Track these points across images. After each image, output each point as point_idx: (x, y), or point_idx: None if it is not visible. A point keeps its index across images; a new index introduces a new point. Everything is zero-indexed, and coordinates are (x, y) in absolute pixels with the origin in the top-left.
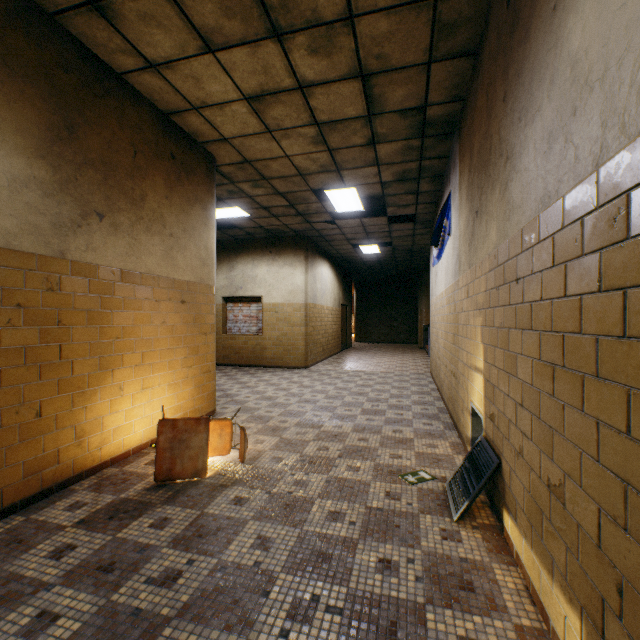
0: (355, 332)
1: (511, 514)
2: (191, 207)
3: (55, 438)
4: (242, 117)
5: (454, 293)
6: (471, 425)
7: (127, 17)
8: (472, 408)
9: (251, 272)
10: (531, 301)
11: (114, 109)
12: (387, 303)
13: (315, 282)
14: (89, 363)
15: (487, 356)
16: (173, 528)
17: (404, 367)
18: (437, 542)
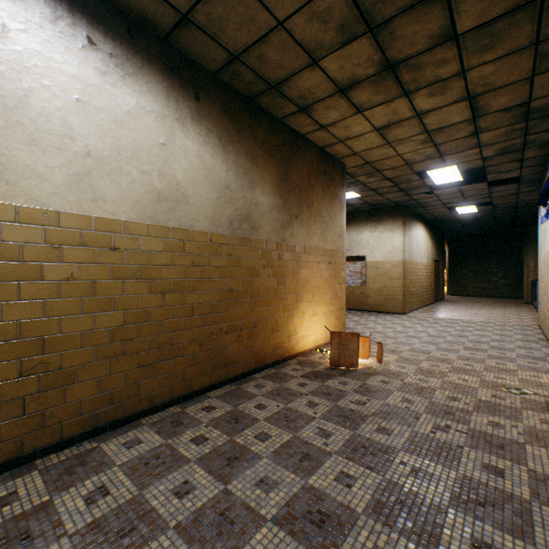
0: (447, 286)
1: None
2: (333, 202)
3: (281, 335)
4: (370, 139)
5: None
6: None
7: (317, 110)
8: None
9: (356, 237)
10: None
11: (301, 156)
12: (484, 258)
13: (411, 242)
14: (292, 298)
15: None
16: (351, 386)
17: (506, 319)
18: (536, 423)
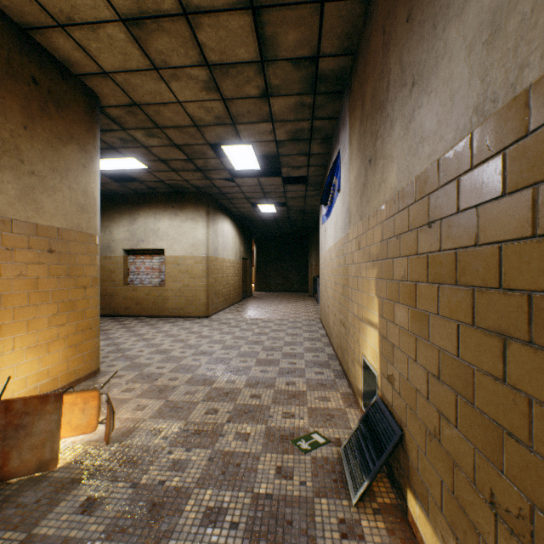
0: (255, 282)
1: (420, 502)
2: (63, 144)
3: None
4: (121, 45)
5: (344, 246)
6: (363, 379)
7: None
8: (364, 361)
9: (153, 225)
10: (456, 248)
11: None
12: (283, 257)
13: (217, 237)
14: None
15: (384, 311)
16: None
17: (297, 314)
18: None
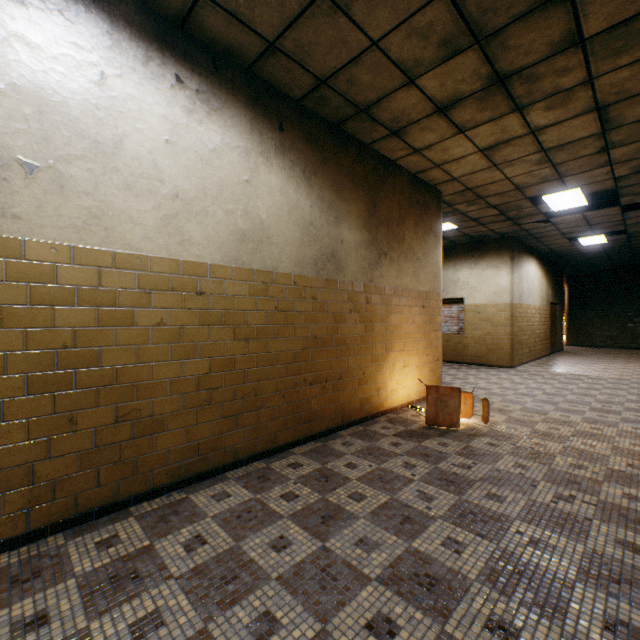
0: (566, 334)
1: None
2: (427, 236)
3: (369, 388)
4: (473, 162)
5: None
6: None
7: (411, 133)
8: None
9: (452, 276)
10: None
11: (390, 185)
12: (615, 299)
13: (520, 281)
14: (381, 346)
15: None
16: (452, 448)
17: None
18: None
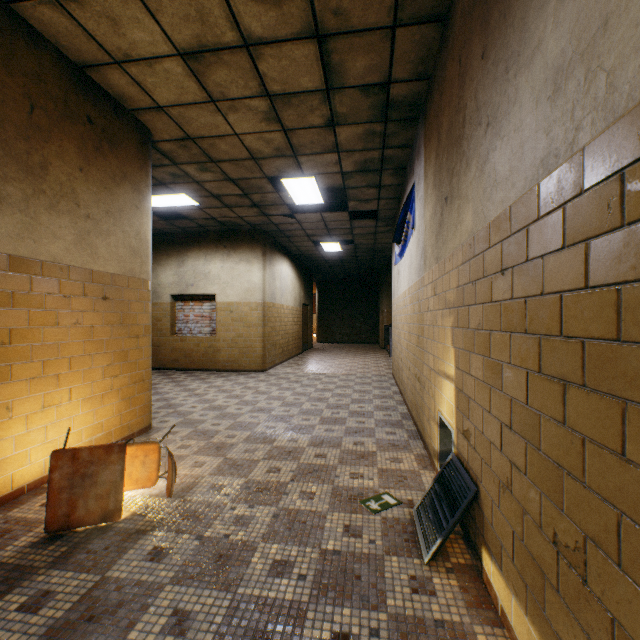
0: (317, 332)
1: (494, 558)
2: (117, 185)
3: None
4: (178, 79)
5: (419, 291)
6: (439, 437)
7: None
8: (440, 418)
9: (203, 268)
10: (525, 296)
11: None
12: (349, 303)
13: (274, 280)
14: None
15: (460, 362)
16: (53, 609)
17: (366, 368)
18: (406, 598)
